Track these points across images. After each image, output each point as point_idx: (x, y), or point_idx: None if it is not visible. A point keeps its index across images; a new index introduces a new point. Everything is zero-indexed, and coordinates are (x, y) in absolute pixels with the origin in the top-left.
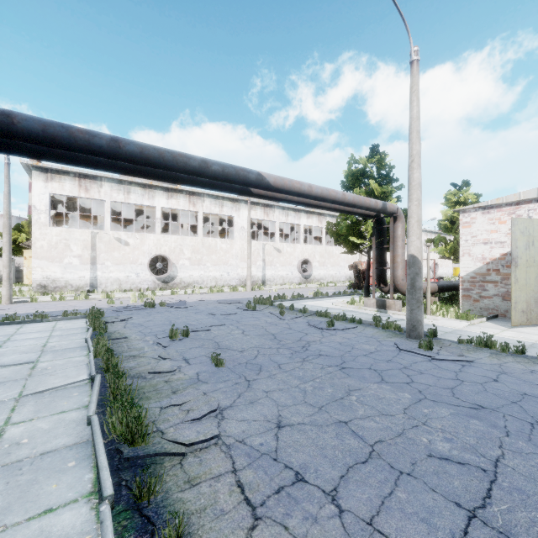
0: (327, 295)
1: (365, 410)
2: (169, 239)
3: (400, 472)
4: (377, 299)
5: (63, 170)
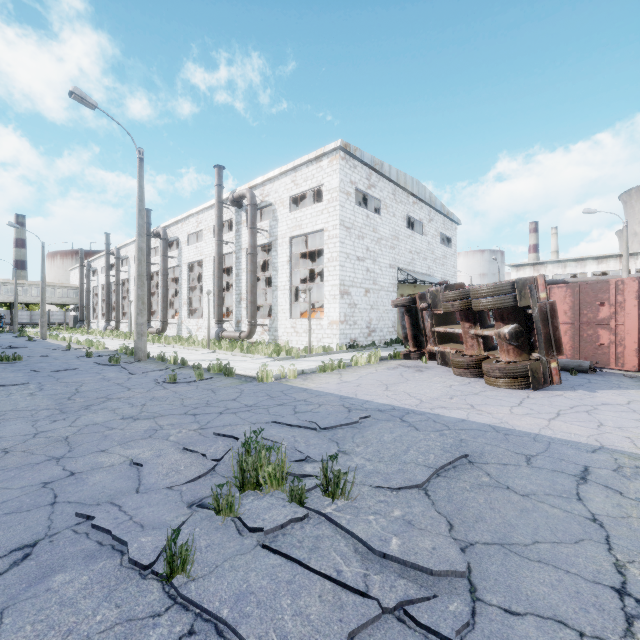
0: None
1: None
2: None
3: None
4: None
5: (525, 263)
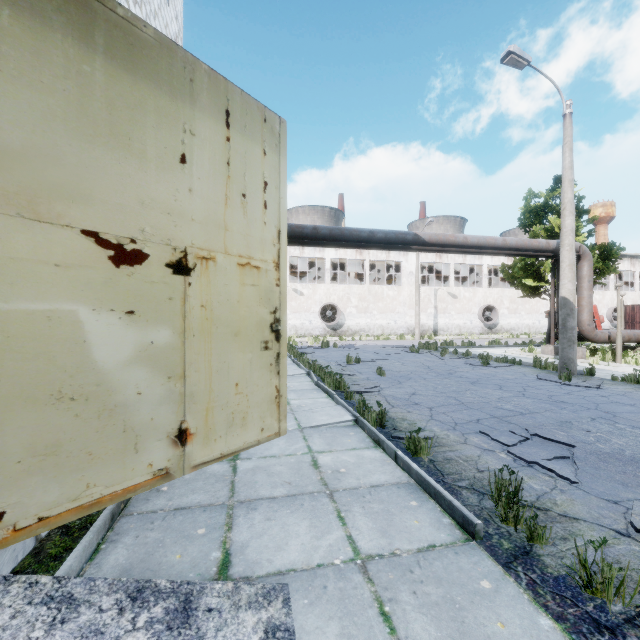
0: (506, 344)
1: (471, 395)
2: (337, 288)
3: (471, 408)
4: (556, 346)
5: None
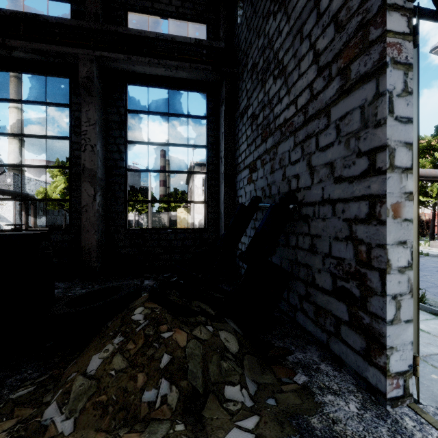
0: None
1: (435, 279)
2: None
3: None
4: None
5: None
